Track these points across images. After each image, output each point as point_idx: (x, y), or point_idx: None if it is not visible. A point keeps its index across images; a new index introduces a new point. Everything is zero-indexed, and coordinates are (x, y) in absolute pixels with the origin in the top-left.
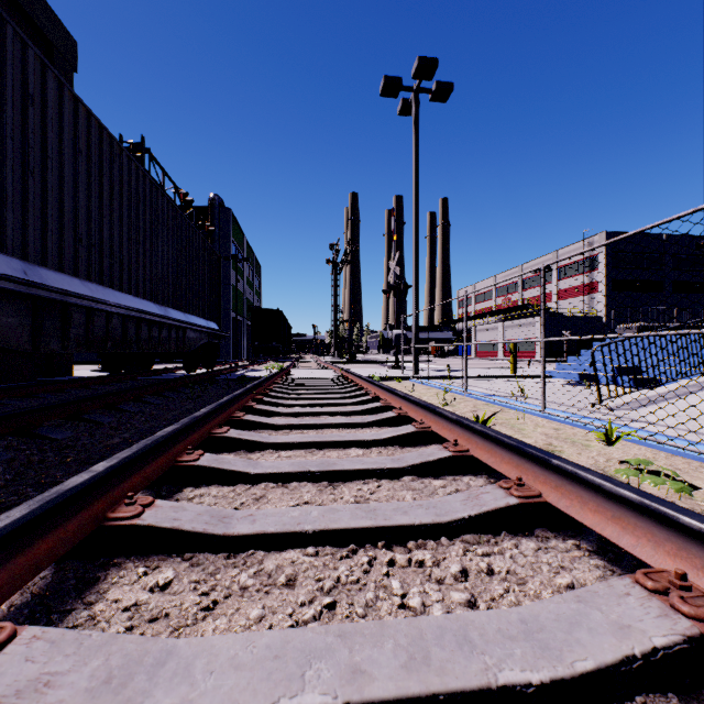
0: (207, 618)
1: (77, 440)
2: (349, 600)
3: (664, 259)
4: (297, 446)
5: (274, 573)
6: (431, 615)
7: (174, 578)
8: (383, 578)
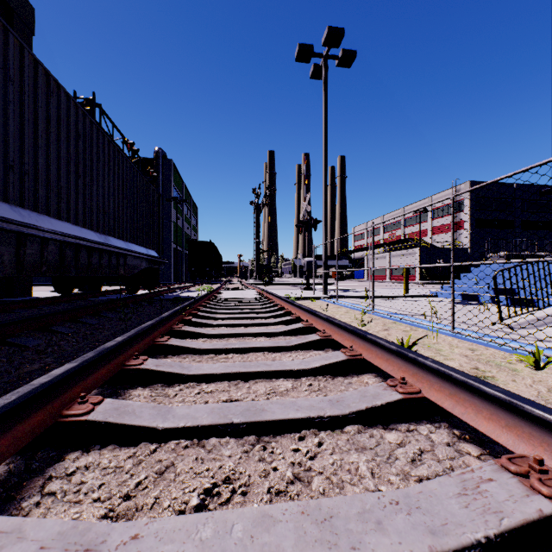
0: None
1: None
2: None
3: (515, 203)
4: (220, 377)
5: None
6: None
7: None
8: None
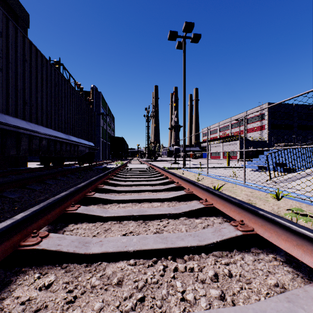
0: (69, 309)
1: (22, 198)
2: (152, 295)
3: (294, 115)
4: (128, 201)
5: (111, 276)
6: (201, 311)
7: (54, 280)
8: (171, 279)
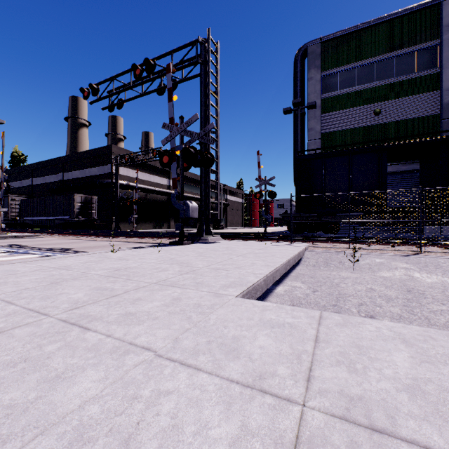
0: None
1: None
2: None
3: None
4: None
5: None
6: None
7: None
8: None
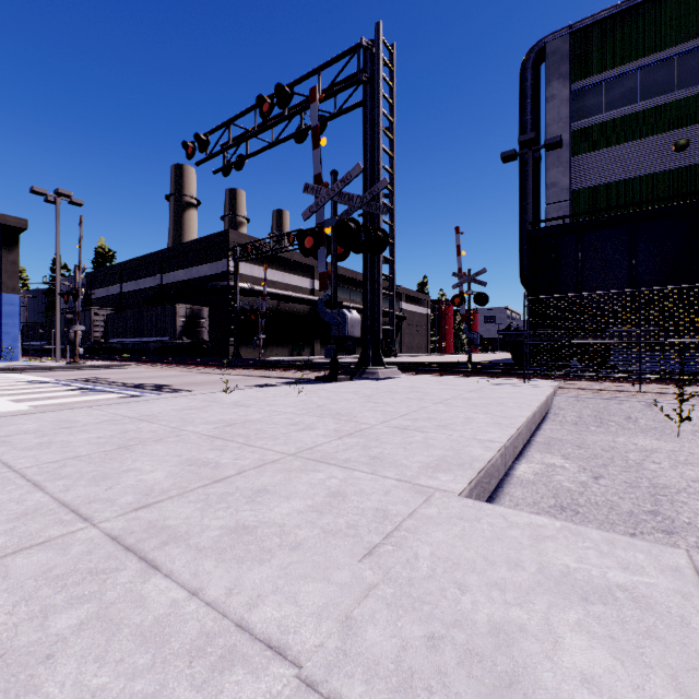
0: None
1: None
2: None
3: None
4: None
5: None
6: None
7: None
8: None
